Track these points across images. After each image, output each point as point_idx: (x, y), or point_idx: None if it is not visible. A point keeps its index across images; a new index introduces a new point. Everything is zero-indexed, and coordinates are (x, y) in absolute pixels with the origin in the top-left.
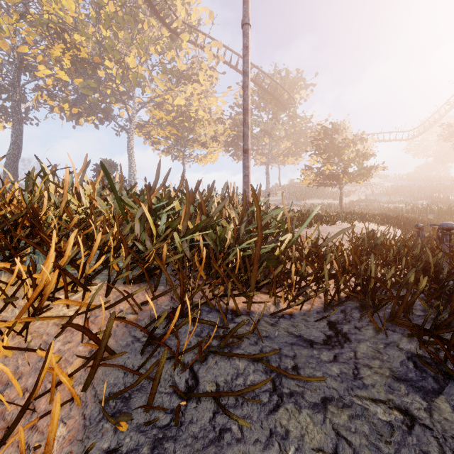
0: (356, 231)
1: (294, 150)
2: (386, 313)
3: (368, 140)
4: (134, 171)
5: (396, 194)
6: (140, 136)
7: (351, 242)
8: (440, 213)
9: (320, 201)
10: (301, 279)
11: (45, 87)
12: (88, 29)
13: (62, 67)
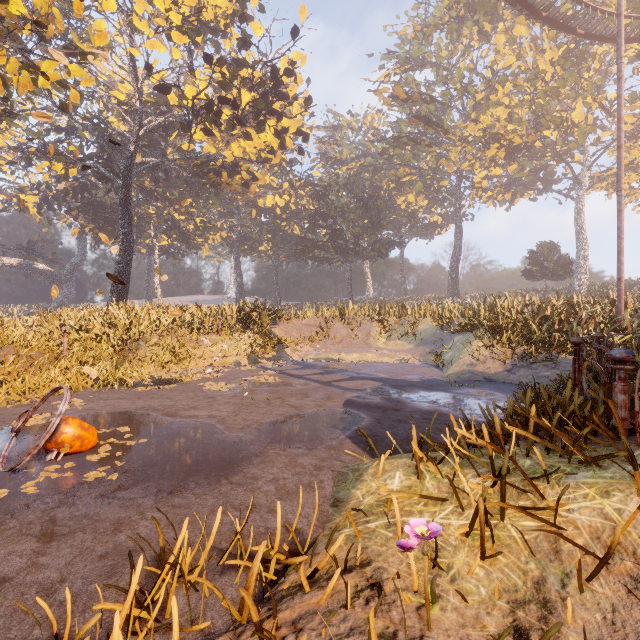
0: None
1: None
2: None
3: None
4: (584, 248)
5: None
6: (600, 190)
7: None
8: None
9: None
10: None
11: (479, 186)
12: (521, 113)
13: (495, 164)
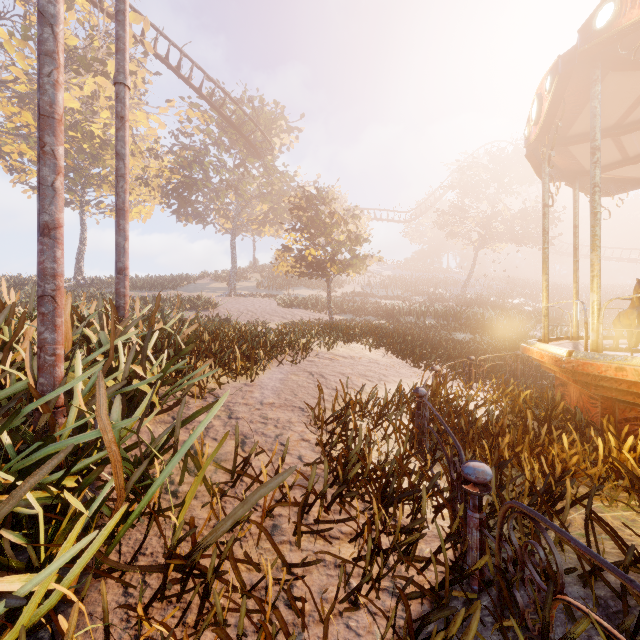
0: (333, 382)
1: (272, 218)
2: None
3: (362, 218)
4: None
5: (394, 287)
6: None
7: (298, 473)
8: (436, 317)
9: (309, 291)
10: None
11: None
12: None
13: None
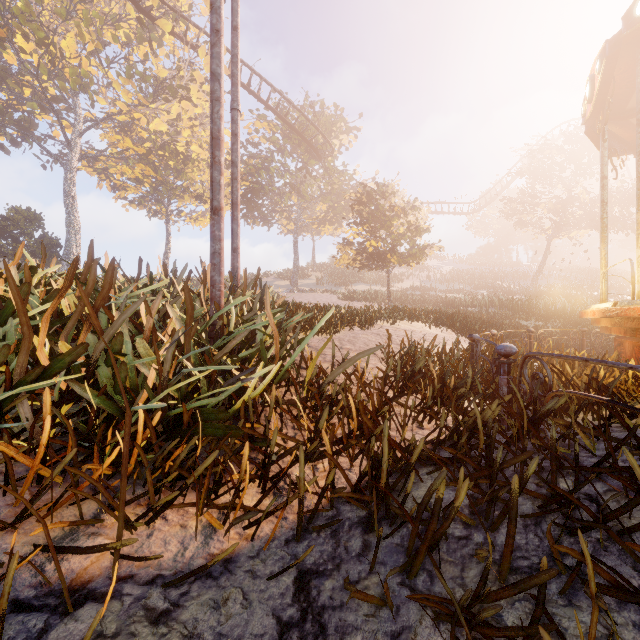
0: (397, 340)
1: (332, 216)
2: (408, 533)
3: (422, 210)
4: (76, 230)
5: (456, 281)
6: (92, 174)
7: (379, 369)
8: (501, 307)
9: (367, 287)
10: (269, 465)
11: None
12: None
13: None
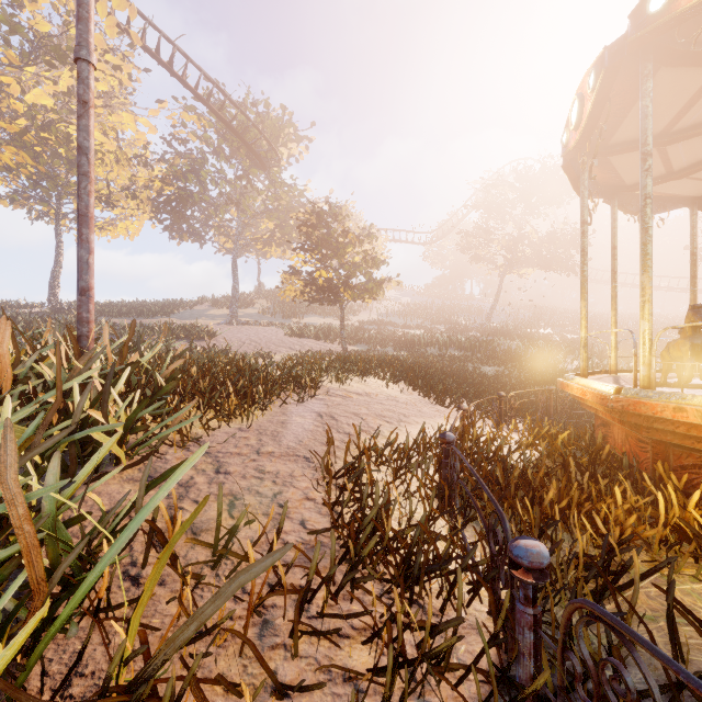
0: (345, 424)
1: (279, 237)
2: None
3: (379, 238)
4: None
5: (414, 315)
6: None
7: (298, 549)
8: (460, 348)
9: (320, 319)
10: None
11: None
12: None
13: None
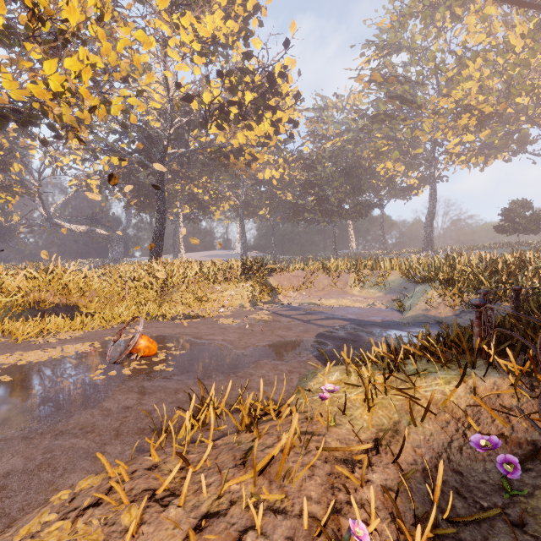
0: None
1: None
2: None
3: None
4: None
5: None
6: None
7: None
8: None
9: None
10: None
11: (453, 151)
12: (492, 84)
13: (467, 131)
